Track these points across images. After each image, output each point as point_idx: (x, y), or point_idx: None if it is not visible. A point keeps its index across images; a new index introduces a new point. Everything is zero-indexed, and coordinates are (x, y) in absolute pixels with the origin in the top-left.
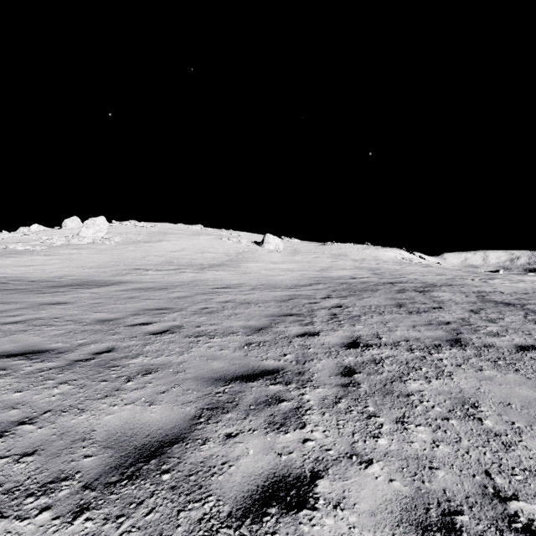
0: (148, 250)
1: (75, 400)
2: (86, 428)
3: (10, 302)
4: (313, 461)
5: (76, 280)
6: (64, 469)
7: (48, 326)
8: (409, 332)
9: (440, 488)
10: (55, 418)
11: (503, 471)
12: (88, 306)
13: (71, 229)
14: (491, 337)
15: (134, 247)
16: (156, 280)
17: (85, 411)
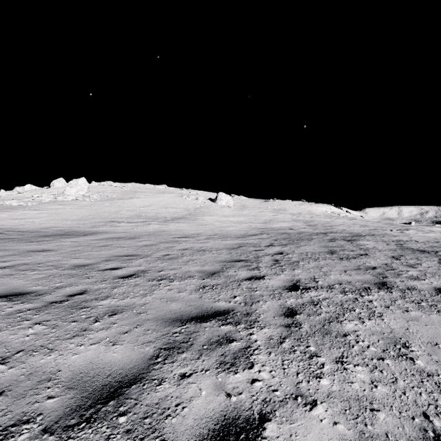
0: (121, 206)
1: (46, 340)
2: (53, 368)
3: (2, 250)
4: (261, 403)
5: (60, 230)
6: (27, 411)
7: (31, 270)
8: (341, 276)
9: (382, 432)
10: (26, 358)
11: (440, 413)
12: (68, 253)
13: (58, 188)
14: (412, 281)
15: (109, 203)
16: (127, 231)
17: (53, 351)
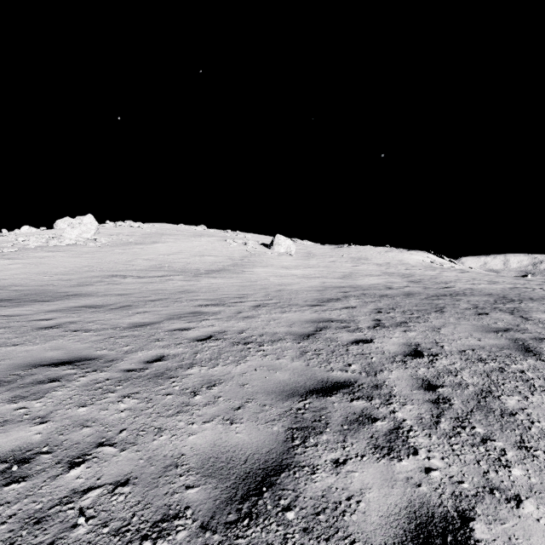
0: (137, 253)
1: None
2: None
3: None
4: None
5: (18, 291)
6: None
7: None
8: None
9: None
10: None
11: None
12: None
13: (58, 229)
14: None
15: (122, 249)
16: (126, 292)
17: None
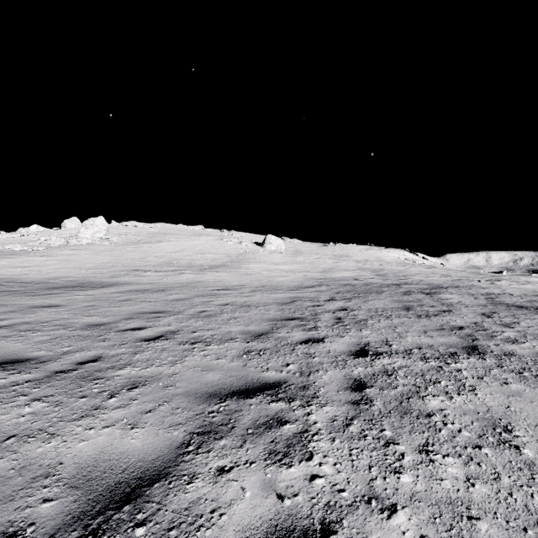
0: (148, 251)
1: (46, 422)
2: (53, 459)
3: None
4: (324, 508)
5: (72, 281)
6: (15, 520)
7: (34, 331)
8: (420, 339)
9: None
10: (19, 446)
11: None
12: (80, 310)
13: (70, 229)
14: (510, 344)
15: (133, 248)
16: (154, 282)
17: (55, 436)
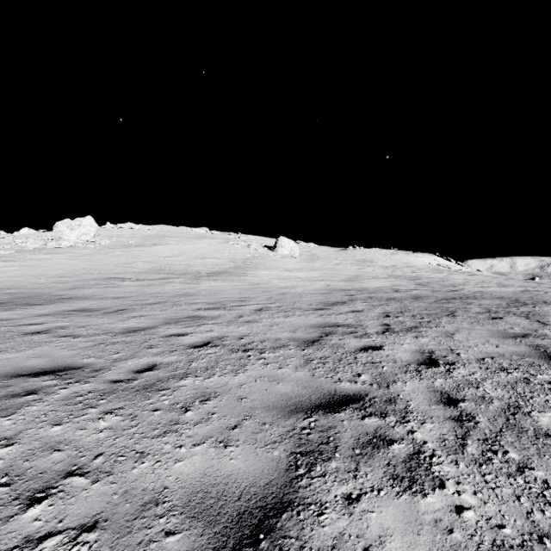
0: (137, 255)
1: None
2: None
3: None
4: None
5: (11, 294)
6: None
7: None
8: None
9: None
10: None
11: None
12: None
13: (57, 231)
14: None
15: (122, 251)
16: (124, 295)
17: None
